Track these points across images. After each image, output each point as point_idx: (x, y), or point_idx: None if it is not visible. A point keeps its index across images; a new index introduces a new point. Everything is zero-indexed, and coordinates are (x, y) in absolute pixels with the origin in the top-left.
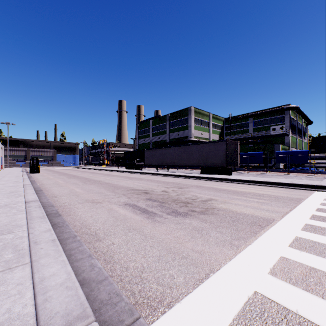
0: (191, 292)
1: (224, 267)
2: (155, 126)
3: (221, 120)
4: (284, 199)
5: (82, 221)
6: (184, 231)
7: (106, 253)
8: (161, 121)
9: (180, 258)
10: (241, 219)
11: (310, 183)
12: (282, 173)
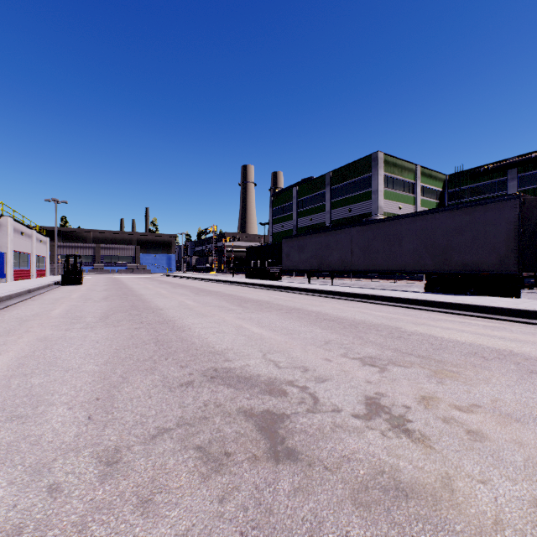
0: None
1: None
2: (302, 198)
3: (440, 179)
4: None
5: None
6: None
7: None
8: (314, 189)
9: None
10: None
11: None
12: None
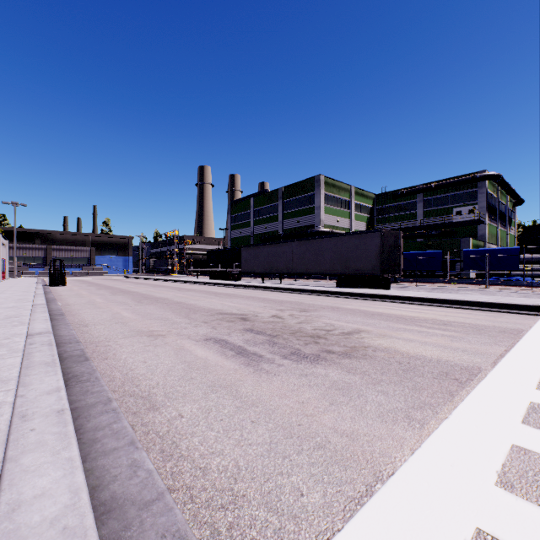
0: (340, 530)
1: (402, 469)
2: (259, 208)
3: (370, 198)
4: (491, 331)
5: (126, 370)
6: (315, 391)
7: (166, 437)
8: (269, 200)
9: (311, 448)
10: (420, 367)
11: (531, 302)
12: (477, 287)
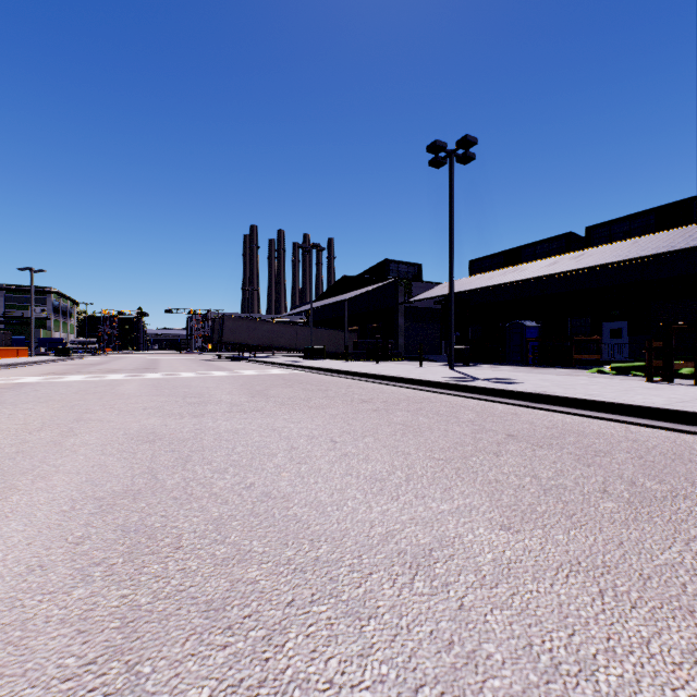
0: None
1: None
2: None
3: None
4: None
5: None
6: None
7: None
8: None
9: None
10: None
11: None
12: (45, 354)
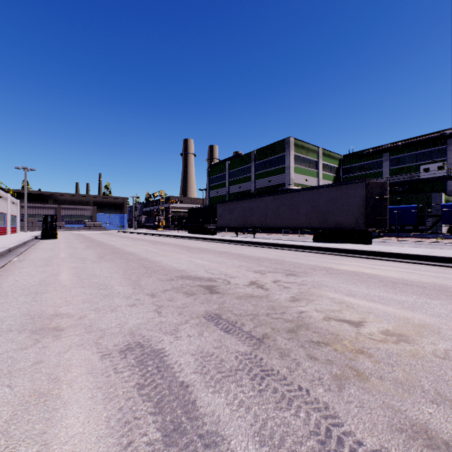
0: None
1: None
2: (233, 170)
3: (336, 158)
4: None
5: None
6: None
7: None
8: (242, 163)
9: None
10: None
11: None
12: None
